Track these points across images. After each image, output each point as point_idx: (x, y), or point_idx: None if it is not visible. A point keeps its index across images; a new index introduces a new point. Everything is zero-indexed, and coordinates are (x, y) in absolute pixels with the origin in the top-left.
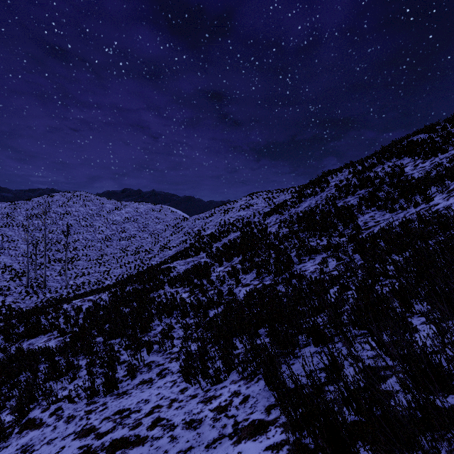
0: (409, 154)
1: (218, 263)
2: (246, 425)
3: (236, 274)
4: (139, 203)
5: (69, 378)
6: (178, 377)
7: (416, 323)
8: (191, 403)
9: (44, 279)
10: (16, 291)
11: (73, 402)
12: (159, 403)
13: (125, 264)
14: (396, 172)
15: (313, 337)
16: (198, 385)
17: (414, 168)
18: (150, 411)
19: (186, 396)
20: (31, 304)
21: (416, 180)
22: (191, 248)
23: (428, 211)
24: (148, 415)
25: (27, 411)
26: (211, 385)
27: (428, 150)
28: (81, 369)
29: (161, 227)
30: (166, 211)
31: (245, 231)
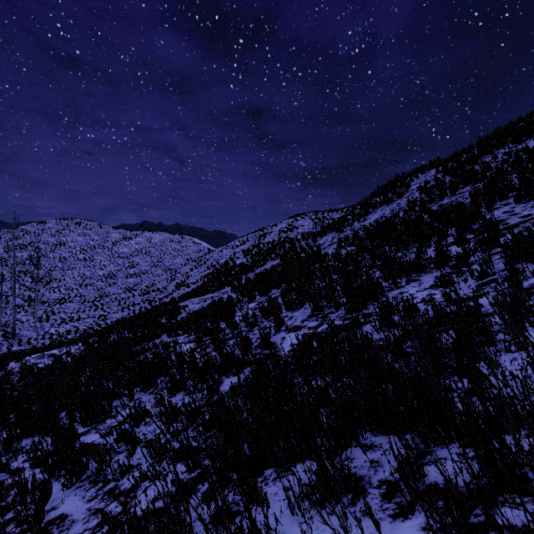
0: None
1: (247, 298)
2: None
3: (276, 310)
4: (153, 232)
5: None
6: None
7: None
8: None
9: (12, 325)
10: None
11: None
12: None
13: (129, 306)
14: (522, 158)
15: None
16: None
17: None
18: None
19: None
20: None
21: None
22: (212, 282)
23: None
24: None
25: None
26: None
27: None
28: None
29: (180, 261)
30: (187, 241)
31: (287, 256)
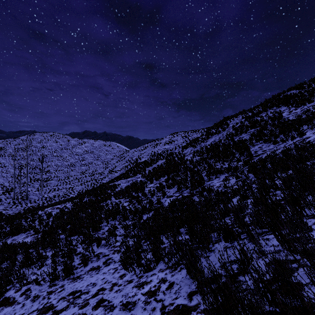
0: (285, 104)
1: (149, 181)
2: (172, 309)
3: (163, 188)
4: (94, 140)
5: (38, 265)
6: (119, 265)
7: (308, 223)
8: (128, 288)
9: (26, 193)
10: (6, 201)
11: (39, 284)
12: (104, 286)
13: (84, 182)
14: (276, 116)
15: (224, 235)
16: (133, 272)
17: (289, 113)
18: (96, 293)
19: (124, 281)
20: (16, 211)
21: (292, 121)
22: (130, 171)
23: (303, 142)
24: (94, 296)
25: (4, 292)
26: (144, 272)
27: (299, 101)
28: (48, 258)
29: (110, 157)
30: (113, 145)
31: (168, 159)
